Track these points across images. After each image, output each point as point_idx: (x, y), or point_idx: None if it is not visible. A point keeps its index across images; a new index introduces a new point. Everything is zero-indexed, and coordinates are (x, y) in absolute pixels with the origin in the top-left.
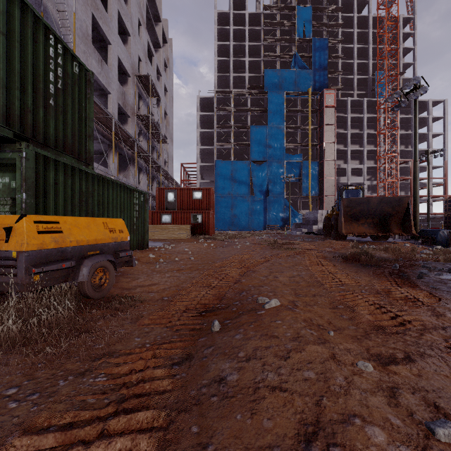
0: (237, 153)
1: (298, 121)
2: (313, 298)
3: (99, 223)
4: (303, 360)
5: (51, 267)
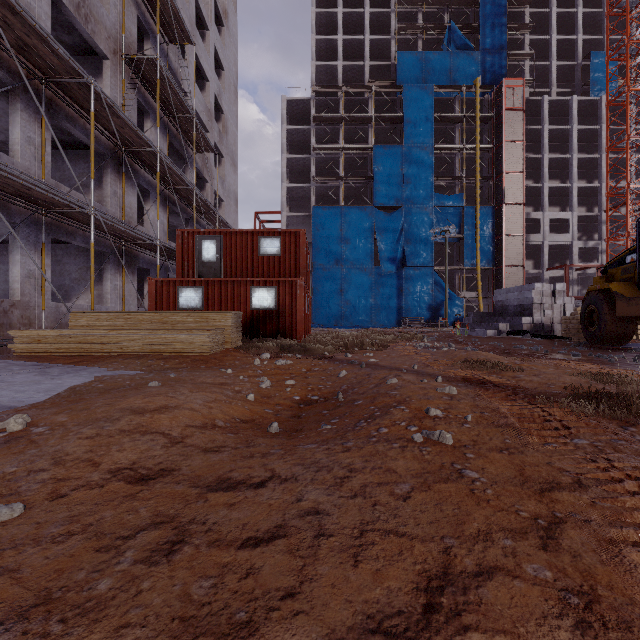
0: (351, 197)
1: (456, 138)
2: None
3: None
4: None
5: None
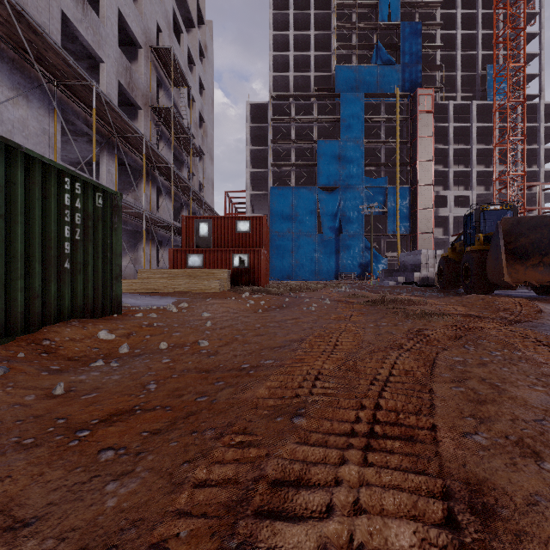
0: (300, 179)
1: (381, 133)
2: None
3: None
4: None
5: None
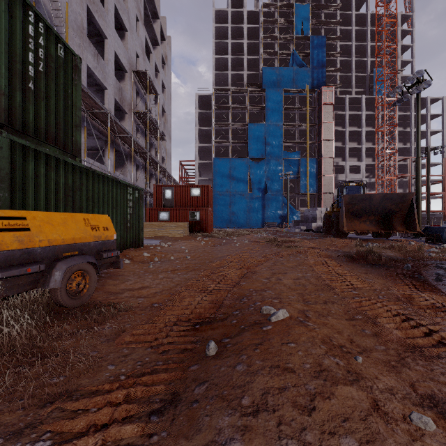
0: (235, 151)
1: (296, 119)
2: (324, 306)
3: (78, 219)
4: (335, 414)
5: (11, 272)
